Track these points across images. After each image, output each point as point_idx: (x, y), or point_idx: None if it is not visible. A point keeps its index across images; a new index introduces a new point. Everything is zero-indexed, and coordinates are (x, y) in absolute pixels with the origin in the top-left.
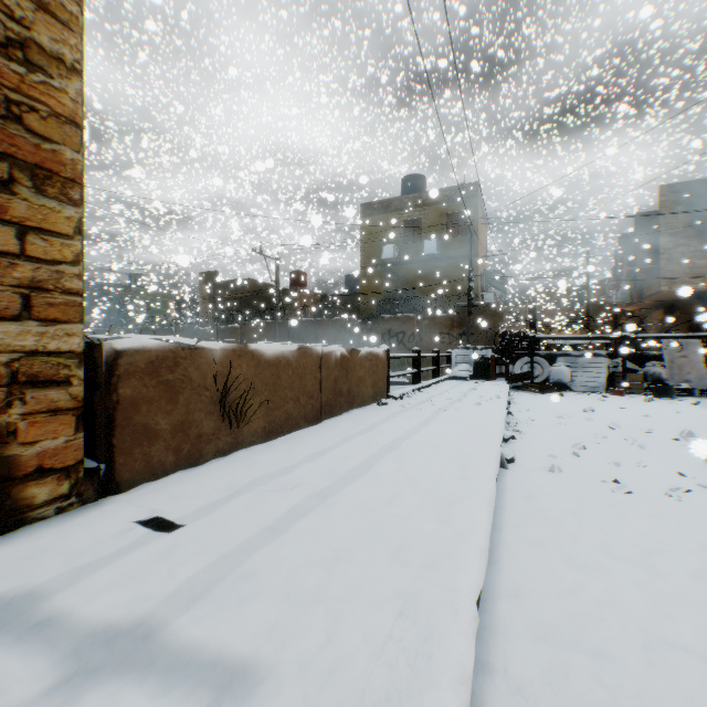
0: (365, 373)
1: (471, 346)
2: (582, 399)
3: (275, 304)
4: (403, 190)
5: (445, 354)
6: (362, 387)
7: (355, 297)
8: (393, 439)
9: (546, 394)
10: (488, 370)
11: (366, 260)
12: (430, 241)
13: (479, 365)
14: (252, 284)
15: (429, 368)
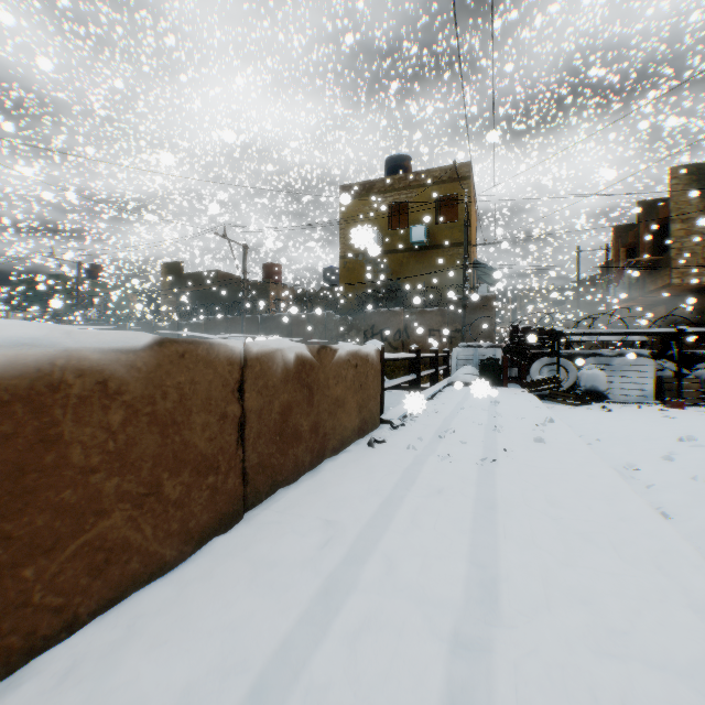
0: (345, 390)
1: (474, 344)
2: (642, 416)
3: (242, 296)
4: (387, 172)
5: (443, 353)
6: (341, 415)
7: (334, 292)
8: (446, 653)
9: (583, 407)
10: (499, 374)
11: (346, 248)
12: (418, 227)
13: (488, 367)
14: (220, 276)
15: (428, 372)
